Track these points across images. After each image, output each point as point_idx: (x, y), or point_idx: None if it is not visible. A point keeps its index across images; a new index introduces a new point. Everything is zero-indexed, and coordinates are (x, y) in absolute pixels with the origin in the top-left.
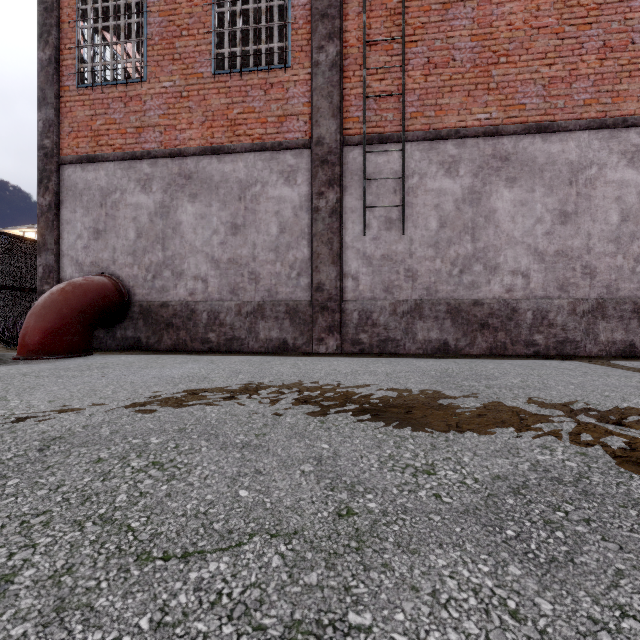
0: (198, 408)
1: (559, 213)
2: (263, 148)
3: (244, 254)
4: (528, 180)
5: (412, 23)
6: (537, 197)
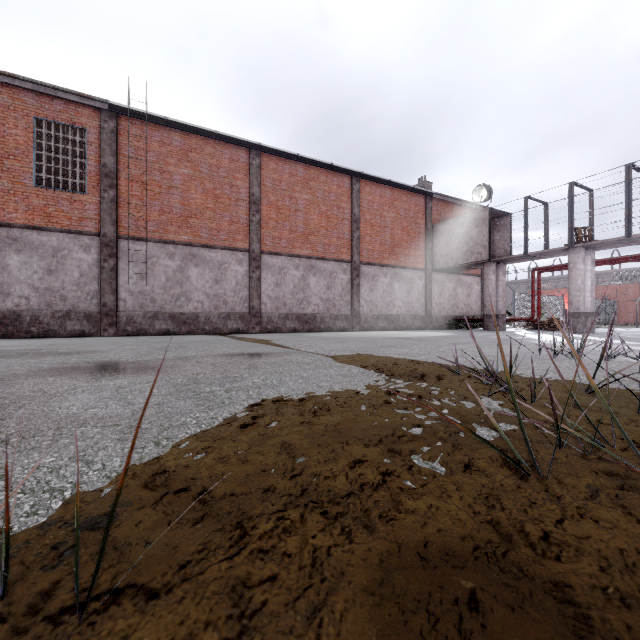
0: (75, 342)
1: (215, 280)
2: (70, 232)
3: (57, 286)
4: (203, 266)
5: (154, 191)
6: (207, 273)
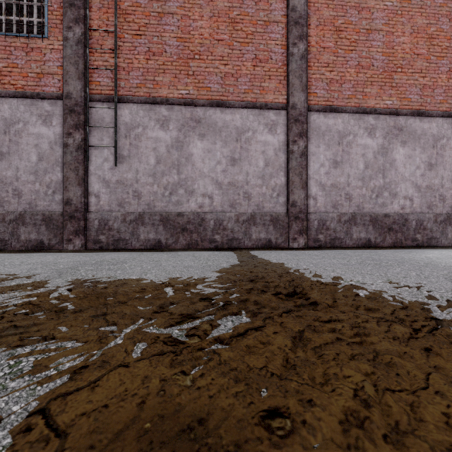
0: None
1: (230, 159)
2: (24, 96)
3: (9, 175)
4: (212, 136)
5: (138, 22)
6: (218, 147)
